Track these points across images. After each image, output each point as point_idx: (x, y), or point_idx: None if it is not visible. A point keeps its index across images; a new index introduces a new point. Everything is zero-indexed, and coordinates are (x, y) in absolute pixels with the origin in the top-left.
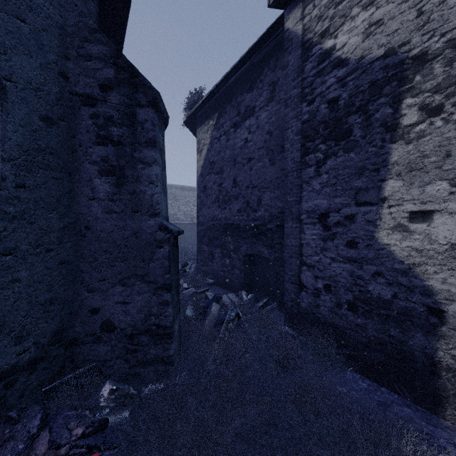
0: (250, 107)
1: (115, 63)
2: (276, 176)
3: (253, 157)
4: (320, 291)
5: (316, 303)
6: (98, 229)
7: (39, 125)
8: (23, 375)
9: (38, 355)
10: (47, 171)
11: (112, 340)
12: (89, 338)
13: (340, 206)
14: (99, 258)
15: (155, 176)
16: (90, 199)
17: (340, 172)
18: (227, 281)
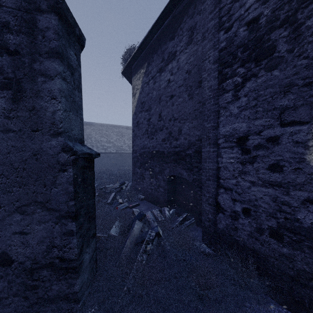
0: (172, 52)
1: None
2: (194, 108)
3: (174, 94)
4: (239, 214)
5: (234, 225)
6: None
7: None
8: None
9: None
10: None
11: (8, 275)
12: None
13: (261, 128)
14: None
15: (58, 90)
16: None
17: (261, 93)
18: (154, 197)
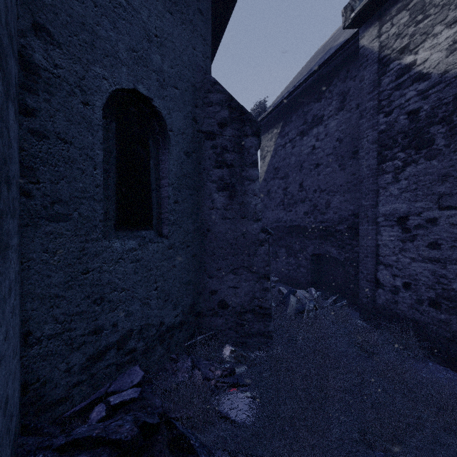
0: (318, 116)
1: (229, 106)
2: (346, 180)
3: (321, 163)
4: (399, 288)
5: (394, 299)
6: (216, 231)
7: (183, 158)
8: (177, 331)
9: (183, 320)
10: (187, 190)
11: (226, 315)
12: (209, 312)
13: (421, 210)
14: (216, 253)
15: (258, 190)
16: (211, 208)
17: (421, 179)
18: (292, 278)
